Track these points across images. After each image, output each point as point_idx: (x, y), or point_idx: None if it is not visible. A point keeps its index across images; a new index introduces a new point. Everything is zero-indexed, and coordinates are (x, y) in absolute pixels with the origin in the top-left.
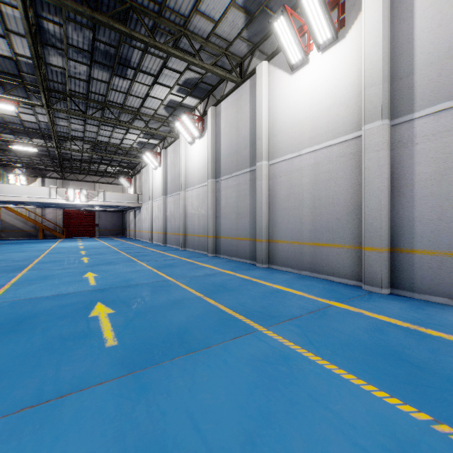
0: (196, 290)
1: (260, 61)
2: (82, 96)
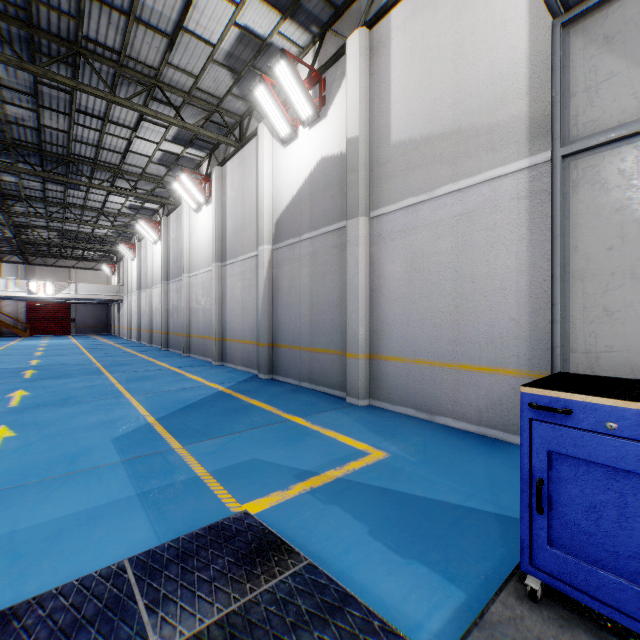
0: (102, 365)
1: None
2: (40, 199)
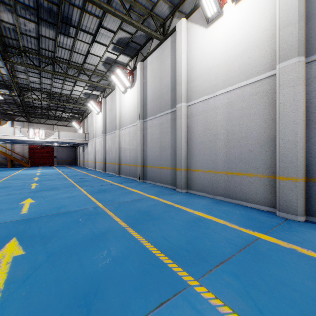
0: (121, 219)
1: (180, 20)
2: (35, 52)
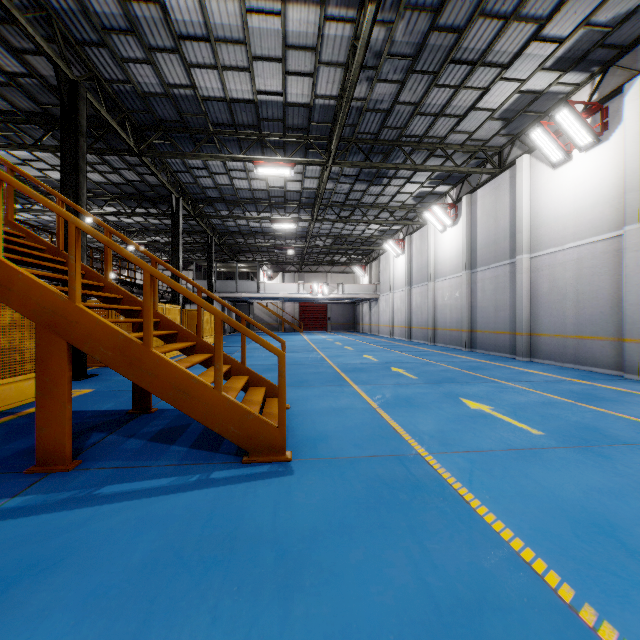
0: (455, 367)
1: (521, 151)
2: (339, 204)
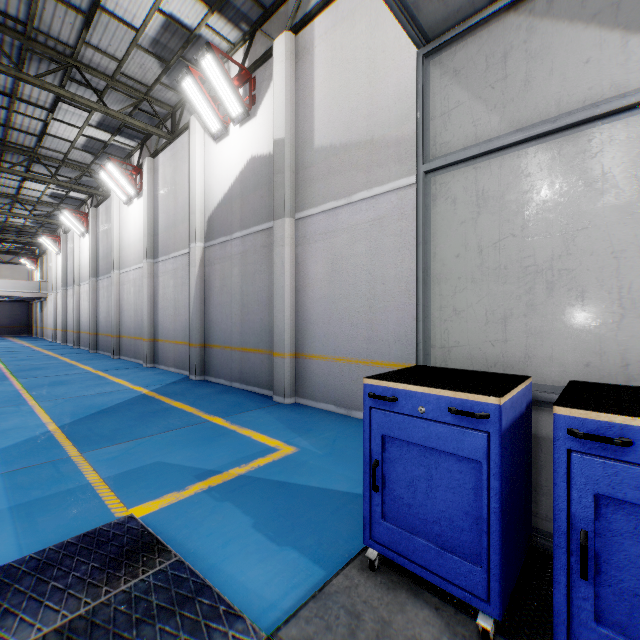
0: (12, 370)
1: None
2: None
